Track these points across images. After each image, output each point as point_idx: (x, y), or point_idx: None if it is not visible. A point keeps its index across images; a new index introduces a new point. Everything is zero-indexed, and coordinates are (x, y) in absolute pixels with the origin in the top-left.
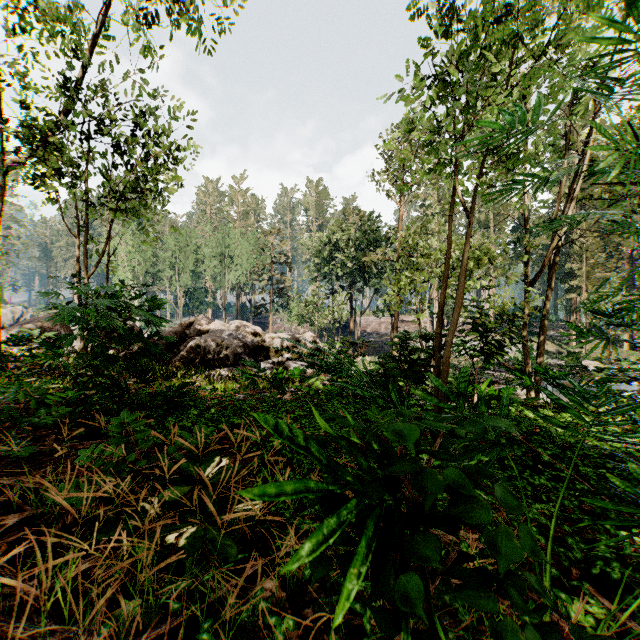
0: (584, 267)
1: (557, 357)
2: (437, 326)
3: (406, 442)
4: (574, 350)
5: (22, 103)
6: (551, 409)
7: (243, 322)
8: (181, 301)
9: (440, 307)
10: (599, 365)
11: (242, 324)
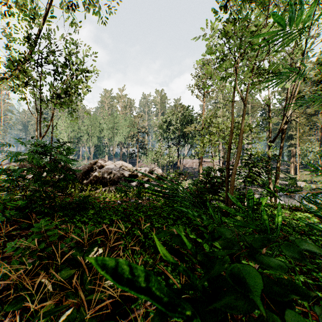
0: (297, 134)
1: (284, 180)
2: (227, 164)
3: (251, 296)
4: (292, 176)
5: (6, 47)
6: (288, 209)
7: (122, 162)
8: (92, 151)
9: (228, 153)
10: (306, 184)
11: (122, 163)
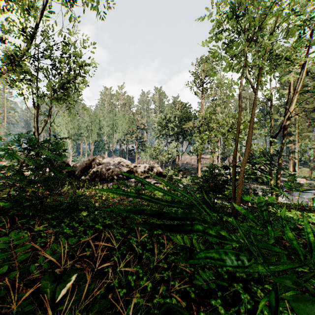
0: (296, 130)
1: (282, 176)
2: (233, 161)
3: None
4: (291, 173)
5: (1, 41)
6: (297, 209)
7: (121, 158)
8: (92, 148)
9: (235, 149)
10: (305, 180)
11: (120, 159)
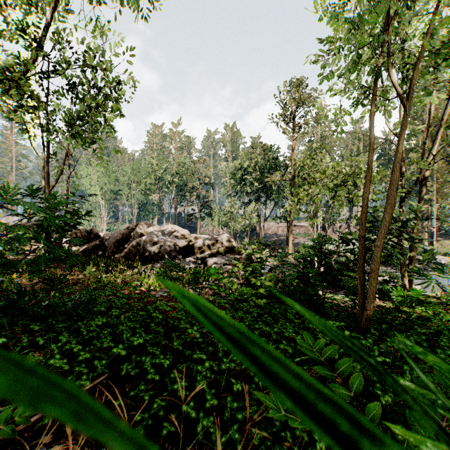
0: (434, 185)
1: None
2: (360, 229)
3: None
4: (426, 247)
5: None
6: None
7: (174, 226)
8: (135, 211)
9: (363, 209)
10: (448, 259)
11: (174, 227)
